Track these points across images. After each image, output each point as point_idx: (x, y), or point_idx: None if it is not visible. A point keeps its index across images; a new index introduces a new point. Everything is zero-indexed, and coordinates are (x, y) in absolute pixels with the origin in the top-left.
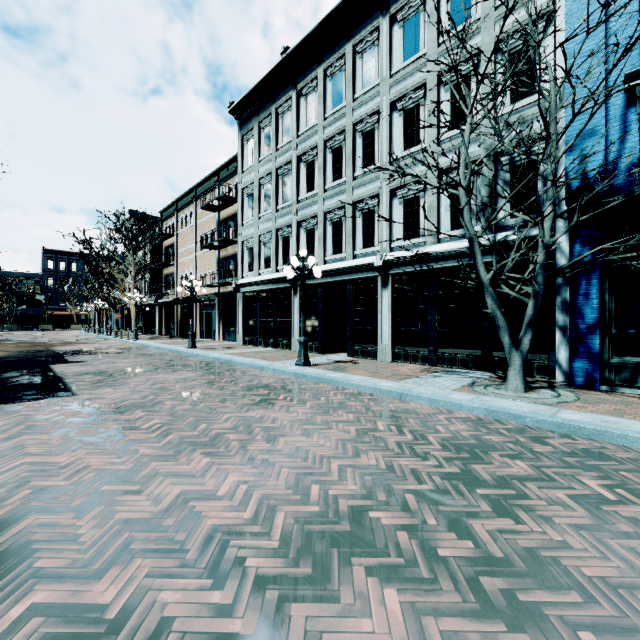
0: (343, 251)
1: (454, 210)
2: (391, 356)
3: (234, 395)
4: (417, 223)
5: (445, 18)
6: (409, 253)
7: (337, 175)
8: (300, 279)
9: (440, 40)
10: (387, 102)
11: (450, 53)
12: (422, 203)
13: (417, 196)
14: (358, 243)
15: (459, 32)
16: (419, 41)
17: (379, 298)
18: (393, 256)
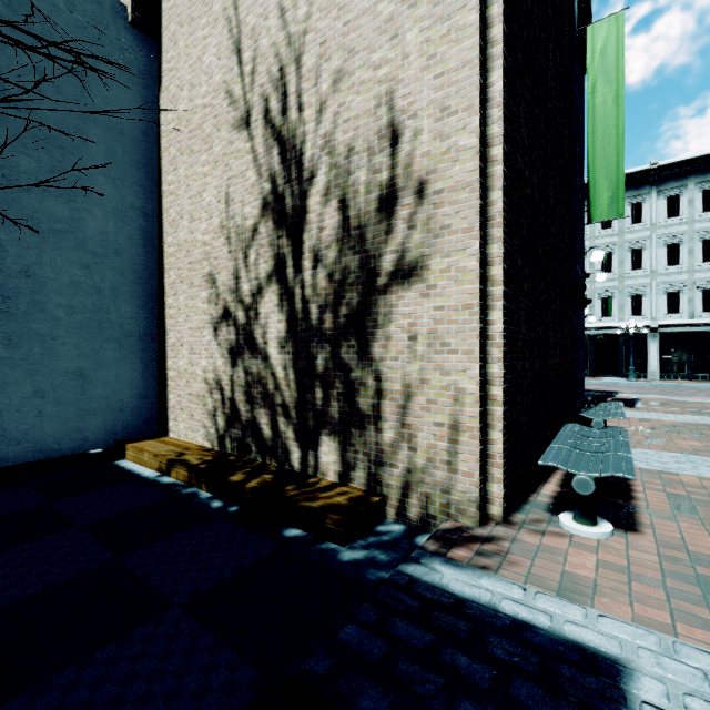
0: (613, 316)
1: (704, 302)
2: (658, 377)
3: (674, 390)
4: (677, 306)
5: (698, 204)
6: (677, 322)
7: (606, 270)
8: (631, 335)
9: (695, 215)
10: (655, 238)
11: (703, 224)
12: (681, 296)
13: (677, 292)
14: (626, 312)
15: (708, 214)
16: (678, 210)
17: (649, 345)
18: (664, 323)
